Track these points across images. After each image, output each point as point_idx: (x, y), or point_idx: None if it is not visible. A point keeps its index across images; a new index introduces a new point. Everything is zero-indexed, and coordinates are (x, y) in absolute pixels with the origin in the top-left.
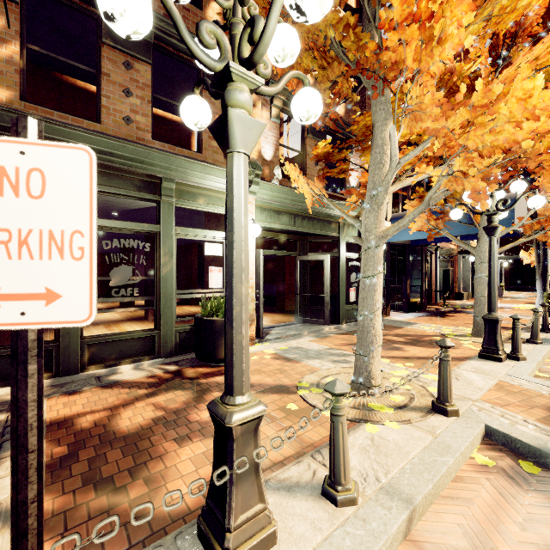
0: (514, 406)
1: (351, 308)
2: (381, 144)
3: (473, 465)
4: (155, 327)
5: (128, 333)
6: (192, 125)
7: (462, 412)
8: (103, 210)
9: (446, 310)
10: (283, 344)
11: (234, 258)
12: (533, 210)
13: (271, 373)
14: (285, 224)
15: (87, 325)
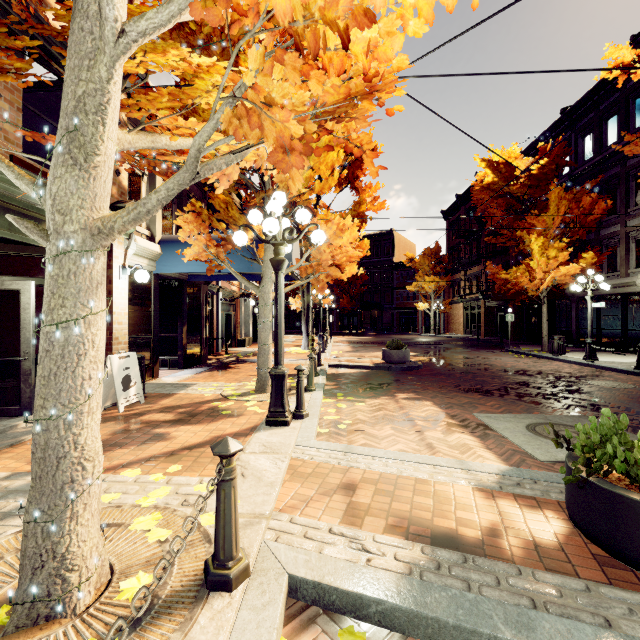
0: (313, 503)
1: None
2: (98, 16)
3: None
4: None
5: None
6: None
7: (255, 561)
8: None
9: (229, 361)
10: None
11: None
12: (309, 252)
13: None
14: None
15: None
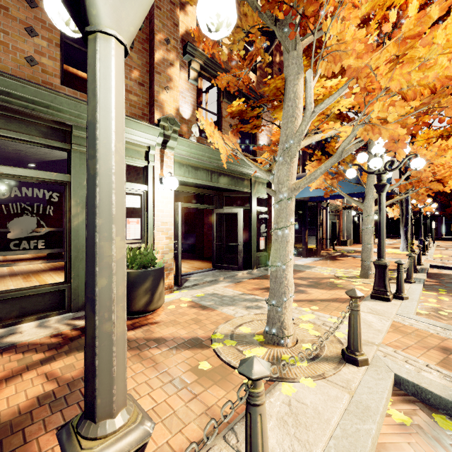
0: (412, 349)
1: (261, 255)
2: (294, 98)
3: (392, 425)
4: (65, 281)
5: (32, 289)
6: (62, 23)
7: (371, 360)
8: (18, 161)
9: (336, 255)
10: (200, 290)
11: (96, 200)
12: (408, 173)
13: (186, 324)
14: (203, 179)
15: (4, 276)
